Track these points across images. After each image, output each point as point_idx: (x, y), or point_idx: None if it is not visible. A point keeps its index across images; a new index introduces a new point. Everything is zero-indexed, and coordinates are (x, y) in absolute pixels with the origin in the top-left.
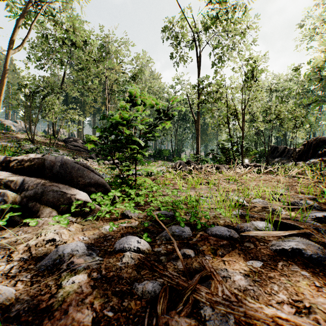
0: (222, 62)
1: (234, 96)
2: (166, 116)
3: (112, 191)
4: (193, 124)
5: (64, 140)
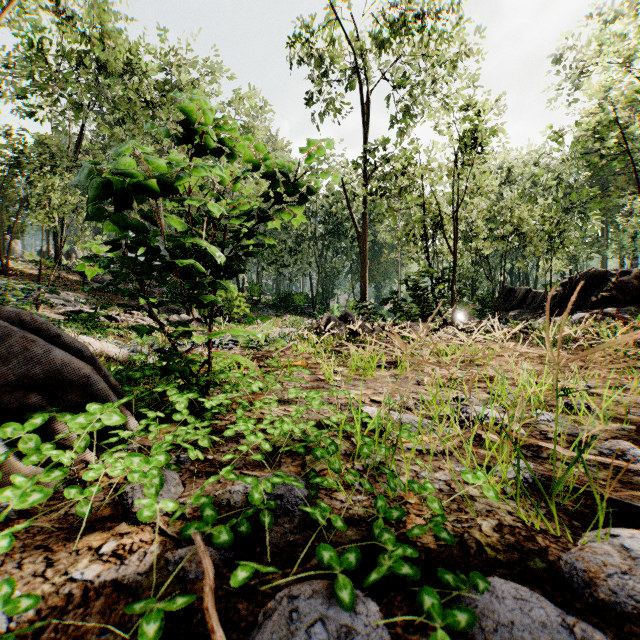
0: (412, 119)
1: (434, 185)
2: (293, 195)
3: (89, 408)
4: (354, 242)
5: (81, 272)
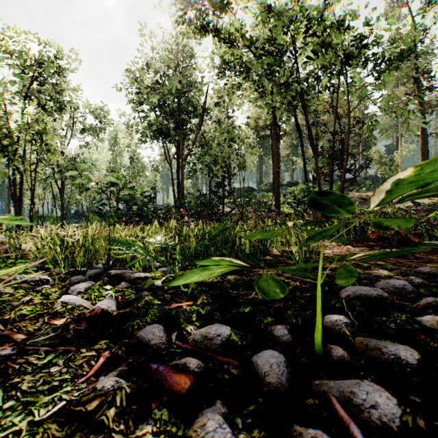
0: None
1: None
2: None
3: None
4: None
5: None
